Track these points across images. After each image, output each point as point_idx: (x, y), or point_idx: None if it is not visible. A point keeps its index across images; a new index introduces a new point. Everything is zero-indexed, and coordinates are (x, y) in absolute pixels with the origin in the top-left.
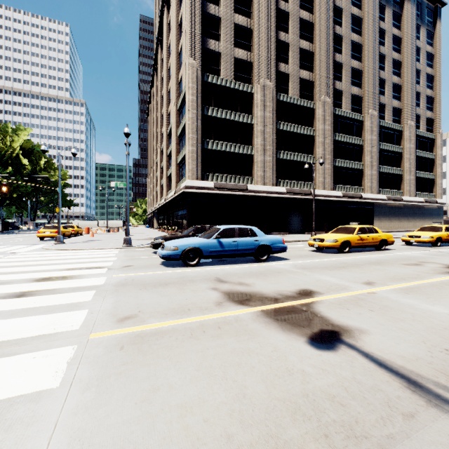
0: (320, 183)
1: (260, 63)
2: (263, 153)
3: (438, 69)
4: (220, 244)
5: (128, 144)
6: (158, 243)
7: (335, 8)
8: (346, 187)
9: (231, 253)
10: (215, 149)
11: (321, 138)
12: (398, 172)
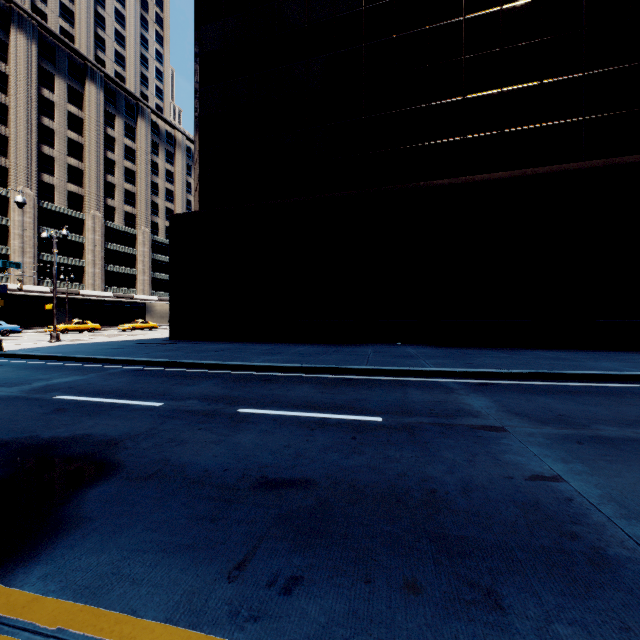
0: (91, 285)
1: (19, 172)
2: (22, 255)
3: None
4: None
5: None
6: None
7: (108, 136)
8: (120, 289)
9: None
10: None
11: (92, 246)
12: None
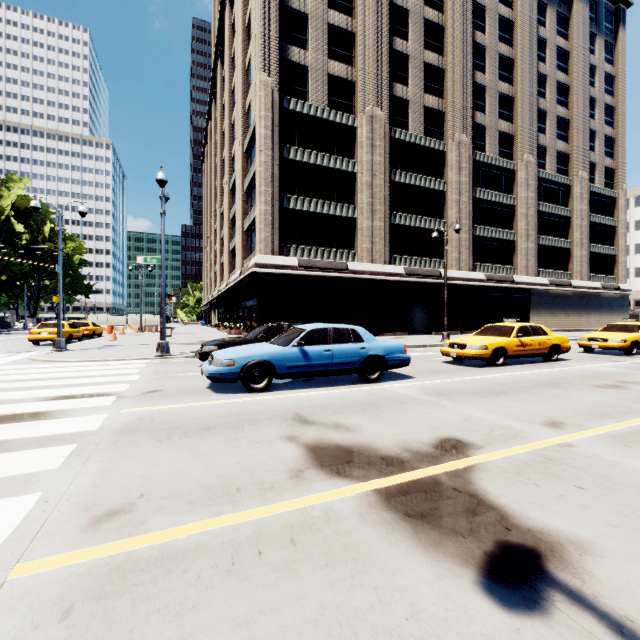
0: (454, 260)
1: (366, 83)
2: (371, 216)
3: (620, 98)
4: (304, 355)
5: (164, 197)
6: (208, 351)
7: (475, 6)
8: (491, 267)
9: (321, 369)
10: (300, 210)
11: (455, 195)
12: (564, 245)
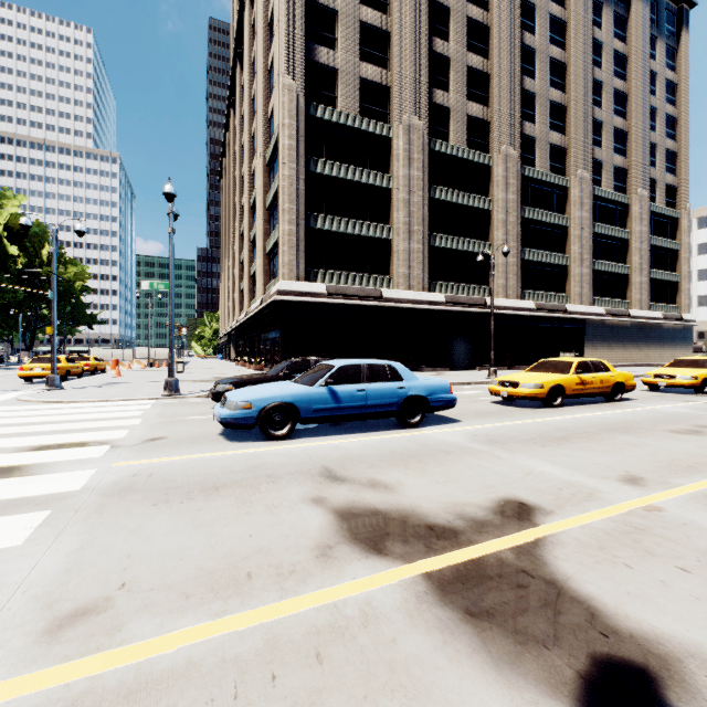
0: (501, 287)
1: (403, 88)
2: (408, 238)
3: (683, 108)
4: (333, 396)
5: (173, 214)
6: (222, 390)
7: (524, 4)
8: (542, 294)
9: (353, 413)
10: (329, 230)
11: (502, 214)
12: (622, 270)
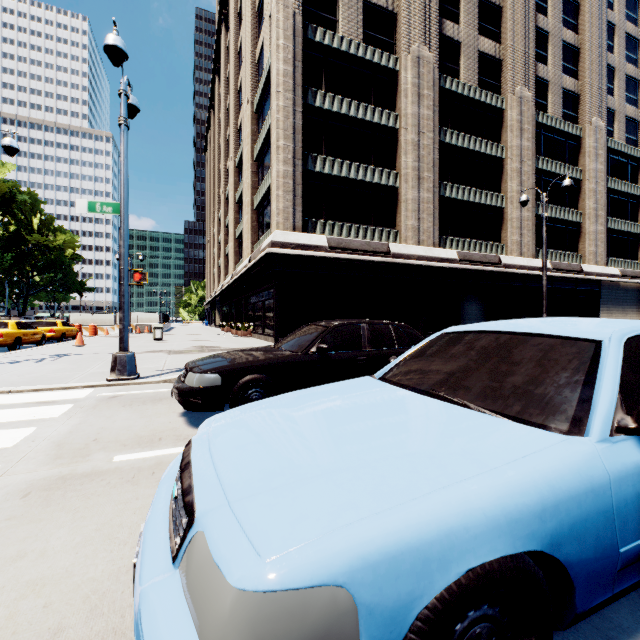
0: (515, 244)
1: (412, 14)
2: (417, 185)
3: None
4: None
5: (126, 96)
6: (198, 386)
7: None
8: (555, 253)
9: None
10: (329, 174)
11: (516, 163)
12: (634, 229)
